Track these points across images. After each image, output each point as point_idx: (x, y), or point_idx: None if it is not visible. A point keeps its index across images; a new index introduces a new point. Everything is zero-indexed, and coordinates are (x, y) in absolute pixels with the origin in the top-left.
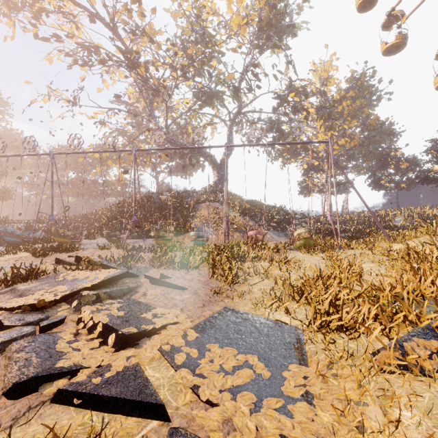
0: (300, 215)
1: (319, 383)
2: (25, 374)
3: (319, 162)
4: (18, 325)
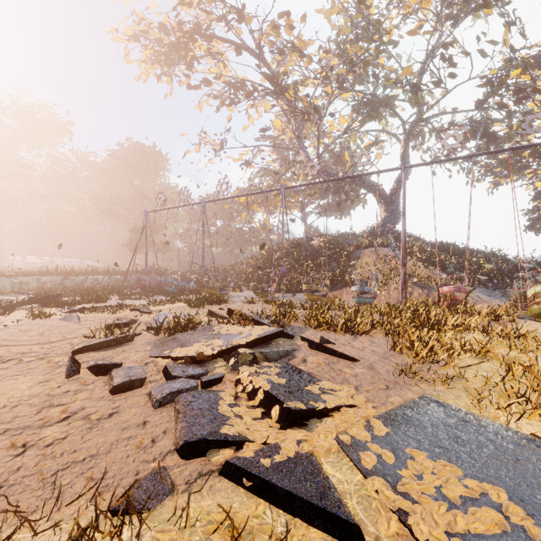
0: (532, 264)
1: None
2: (194, 434)
3: None
4: (183, 376)
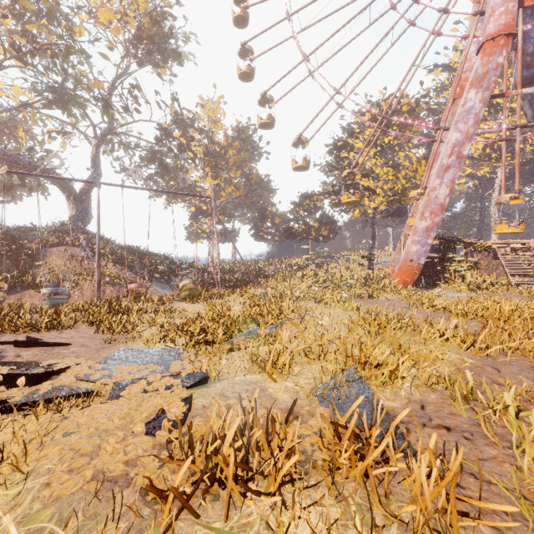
0: (186, 265)
1: (189, 364)
2: None
3: (208, 207)
4: None
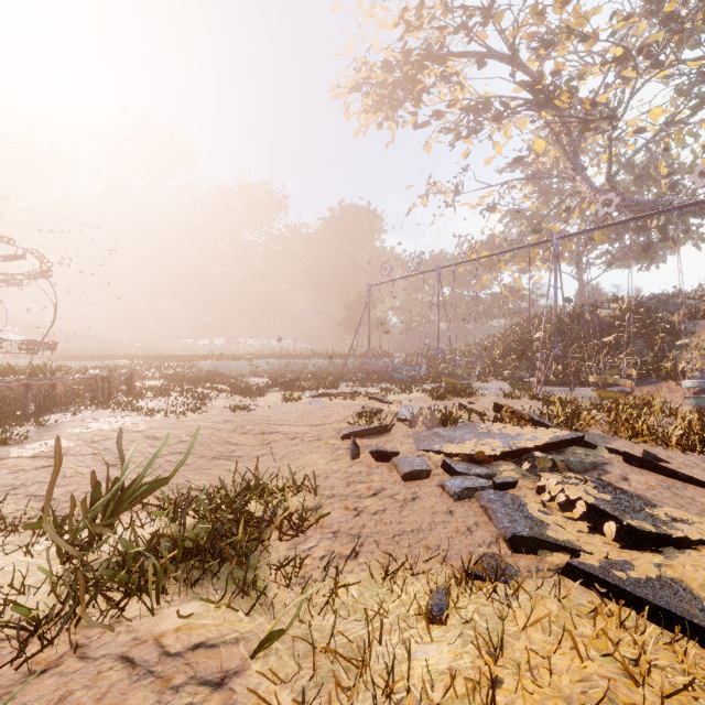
0: None
1: None
2: (519, 530)
3: None
4: (470, 474)
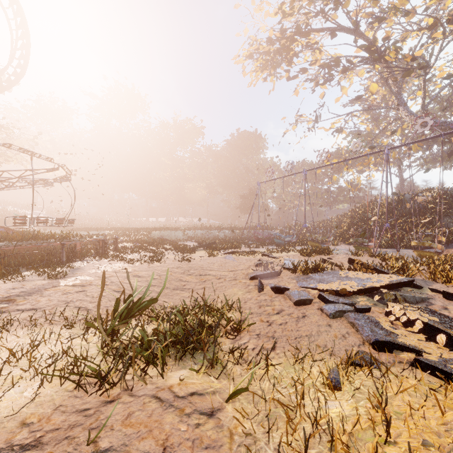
0: None
1: None
2: (379, 337)
3: None
4: (338, 302)
